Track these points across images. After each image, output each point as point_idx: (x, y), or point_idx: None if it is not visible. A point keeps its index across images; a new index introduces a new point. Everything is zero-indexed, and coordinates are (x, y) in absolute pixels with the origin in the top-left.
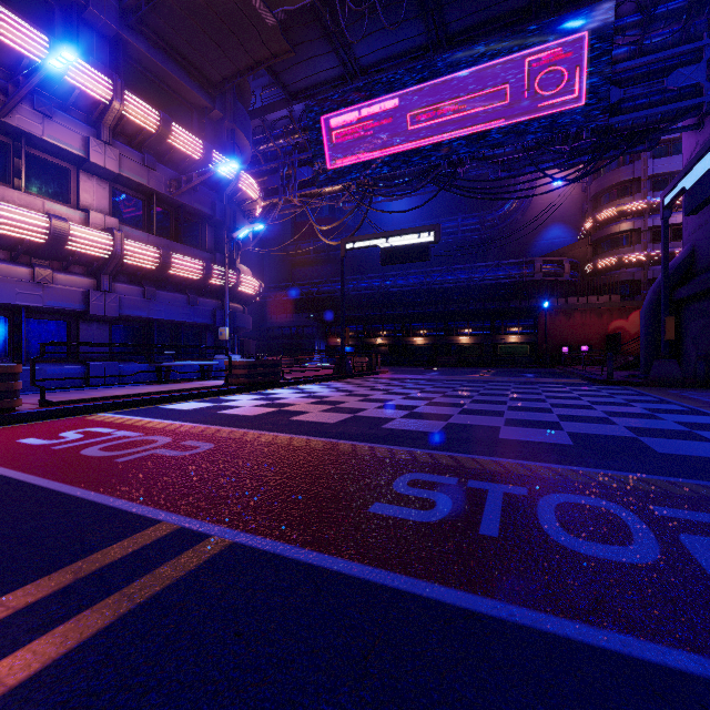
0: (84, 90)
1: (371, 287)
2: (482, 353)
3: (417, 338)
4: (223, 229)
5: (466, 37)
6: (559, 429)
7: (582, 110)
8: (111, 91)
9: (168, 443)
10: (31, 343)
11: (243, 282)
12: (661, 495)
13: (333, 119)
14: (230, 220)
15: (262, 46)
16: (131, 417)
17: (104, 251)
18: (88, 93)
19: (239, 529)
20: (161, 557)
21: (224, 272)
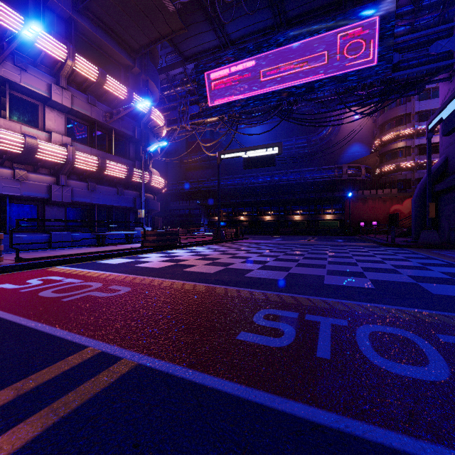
0: (48, 52)
1: (237, 184)
2: (308, 226)
3: (267, 217)
4: (140, 145)
5: (299, 20)
6: (364, 277)
7: (375, 68)
8: (66, 53)
9: (99, 287)
10: (13, 219)
11: (154, 180)
12: (442, 325)
13: (212, 74)
14: (145, 139)
15: (166, 25)
16: (77, 269)
17: (61, 159)
18: (50, 55)
19: (143, 353)
20: (84, 376)
21: (141, 173)
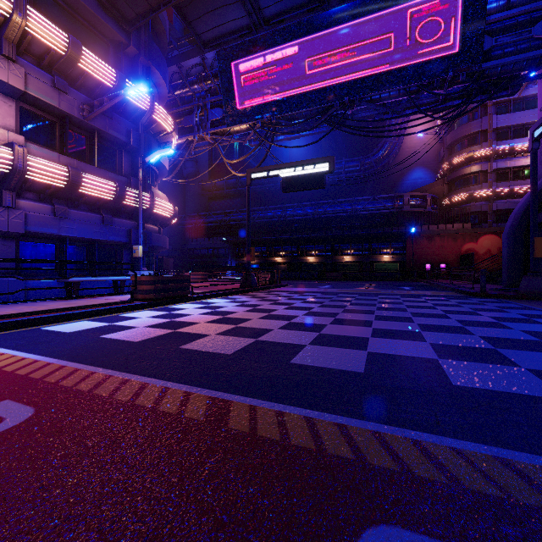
0: None
1: (272, 216)
2: (361, 269)
3: (310, 258)
4: (138, 155)
5: None
6: (513, 364)
7: (459, 56)
8: (11, 3)
9: None
10: None
11: (157, 204)
12: None
13: (240, 65)
14: (145, 148)
15: None
16: None
17: (3, 165)
18: None
19: None
20: None
21: (138, 194)
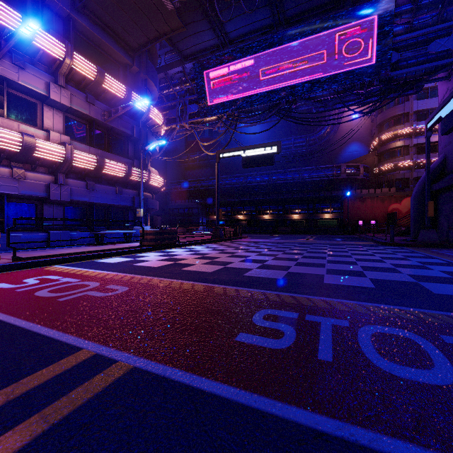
0: (46, 51)
1: (235, 183)
2: (307, 225)
3: (265, 216)
4: (139, 144)
5: (298, 19)
6: (364, 276)
7: (373, 67)
8: (64, 52)
9: (96, 286)
10: (11, 218)
11: (152, 178)
12: (445, 326)
13: (211, 73)
14: (144, 138)
15: (164, 23)
16: (74, 268)
17: (60, 157)
18: (48, 53)
19: (139, 355)
20: (77, 380)
21: (140, 172)
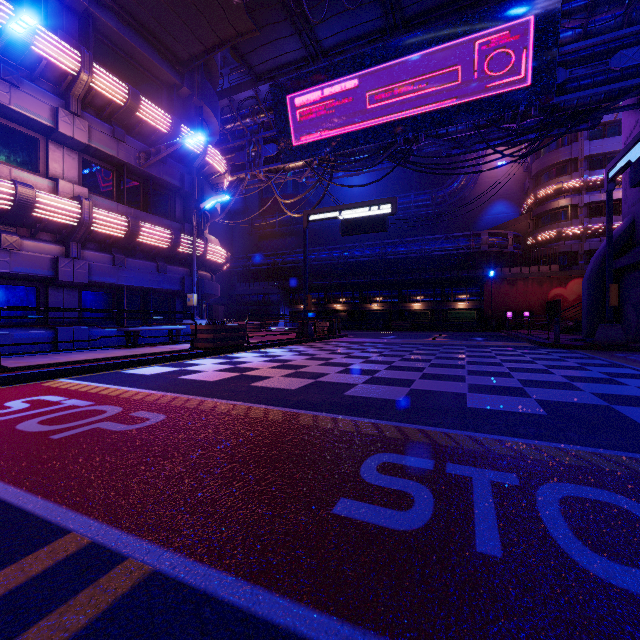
0: (52, 61)
1: (331, 258)
2: (432, 318)
3: (374, 305)
4: (191, 200)
5: (421, 20)
6: (526, 396)
7: (531, 89)
8: (79, 63)
9: (116, 414)
10: None
11: (210, 251)
12: None
13: (296, 98)
14: (198, 192)
15: (228, 24)
16: (88, 383)
17: (72, 218)
18: (55, 64)
19: (165, 546)
20: (45, 602)
21: (192, 241)
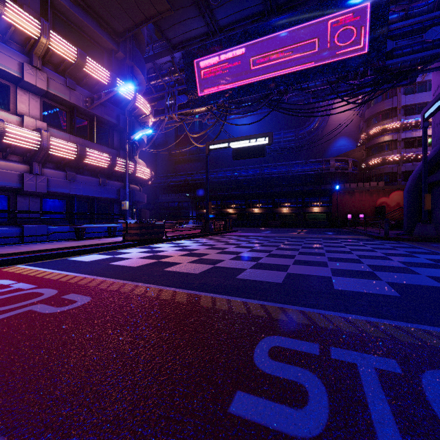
0: (18, 27)
1: (225, 177)
2: (296, 218)
3: (255, 209)
4: (125, 133)
5: (290, 6)
6: (378, 279)
7: (368, 55)
8: (39, 30)
9: (50, 296)
10: None
11: (139, 170)
12: None
13: (200, 62)
14: (130, 127)
15: (150, 5)
16: (38, 269)
17: (34, 145)
18: (21, 30)
19: None
20: None
21: (125, 163)
